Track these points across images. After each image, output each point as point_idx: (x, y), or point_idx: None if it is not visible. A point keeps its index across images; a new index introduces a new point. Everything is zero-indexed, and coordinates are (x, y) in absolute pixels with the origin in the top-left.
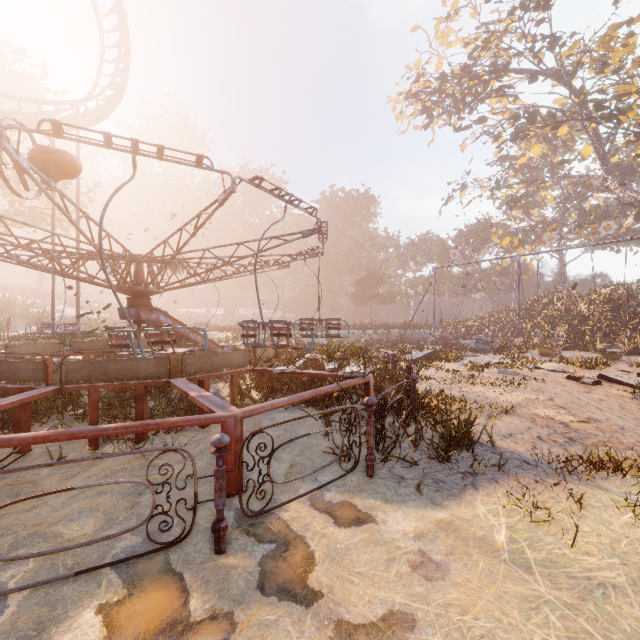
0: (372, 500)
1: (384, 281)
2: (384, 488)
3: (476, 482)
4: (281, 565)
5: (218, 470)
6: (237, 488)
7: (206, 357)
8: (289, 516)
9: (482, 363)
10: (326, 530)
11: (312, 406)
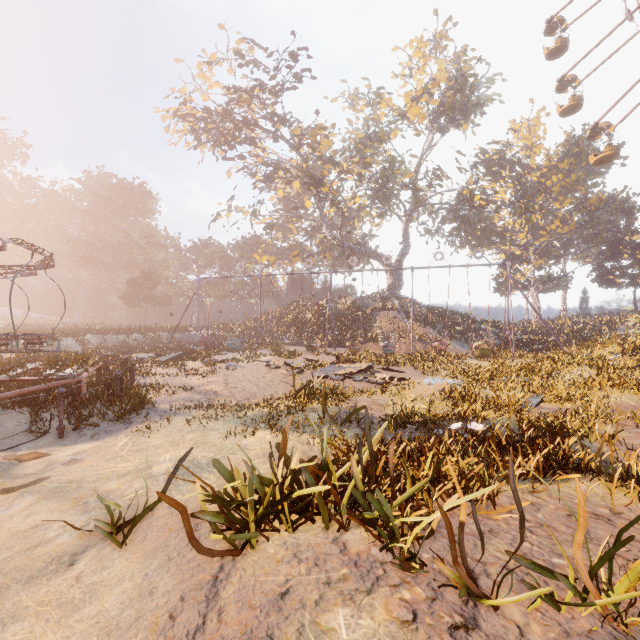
0: (54, 448)
1: (161, 283)
2: (67, 442)
3: (130, 426)
4: None
5: None
6: None
7: None
8: None
9: (219, 360)
10: (10, 466)
11: (23, 405)
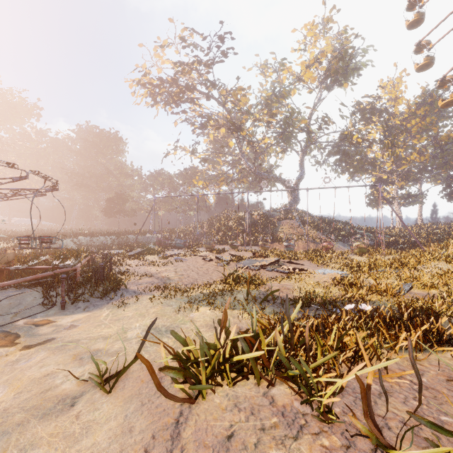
0: (59, 317)
1: (129, 201)
2: (68, 312)
3: (110, 302)
4: (2, 342)
5: None
6: None
7: None
8: (10, 330)
9: (169, 254)
10: (29, 329)
11: (37, 285)
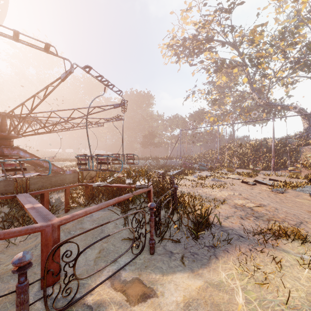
0: (153, 275)
1: (156, 136)
2: (161, 263)
3: (216, 253)
4: None
5: (19, 286)
6: (54, 278)
7: (46, 178)
8: (93, 299)
9: (204, 176)
10: (120, 310)
11: (116, 206)
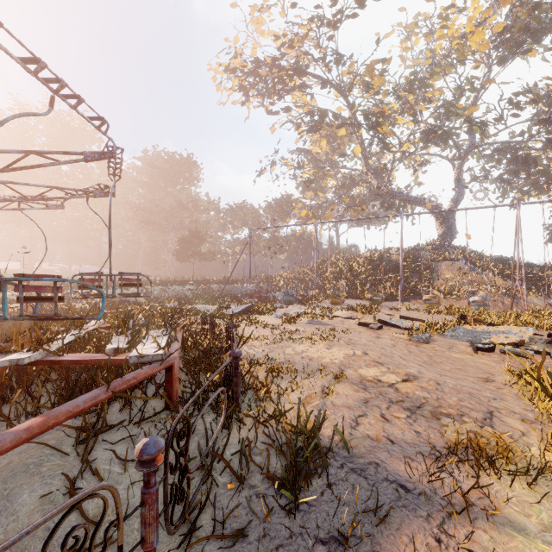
0: None
1: (206, 240)
2: None
3: None
4: None
5: None
6: None
7: None
8: None
9: (293, 314)
10: None
11: (64, 425)
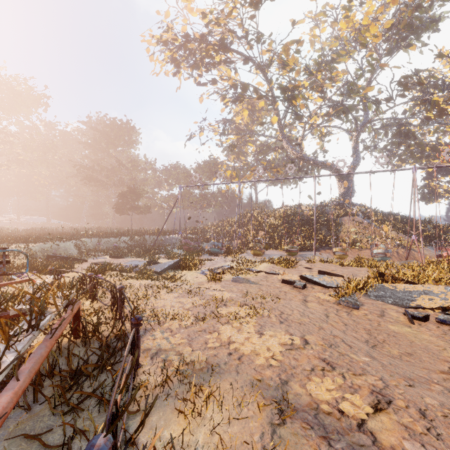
0: None
1: (143, 196)
2: None
3: None
4: None
5: None
6: None
7: None
8: None
9: (219, 271)
10: None
11: None
